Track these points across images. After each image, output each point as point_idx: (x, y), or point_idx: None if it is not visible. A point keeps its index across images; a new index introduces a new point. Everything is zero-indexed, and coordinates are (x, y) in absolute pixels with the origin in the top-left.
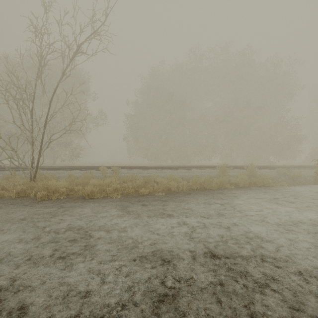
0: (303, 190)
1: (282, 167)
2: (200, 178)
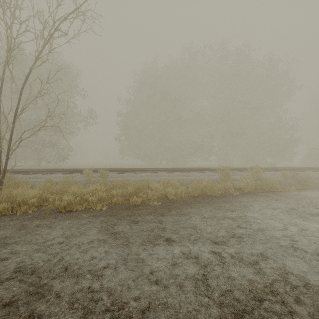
0: (316, 195)
1: (285, 169)
2: (202, 183)
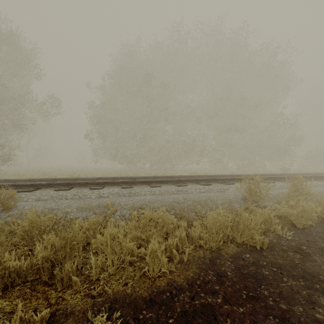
0: None
1: (315, 176)
2: (225, 220)
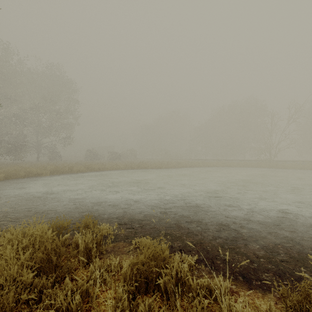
0: None
1: None
2: None
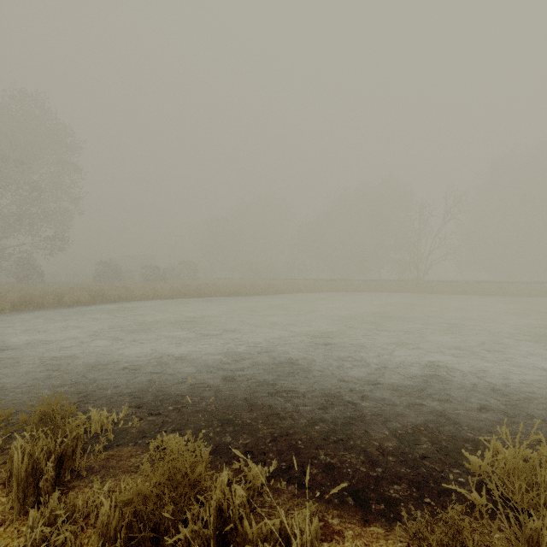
0: None
1: None
2: (546, 289)
